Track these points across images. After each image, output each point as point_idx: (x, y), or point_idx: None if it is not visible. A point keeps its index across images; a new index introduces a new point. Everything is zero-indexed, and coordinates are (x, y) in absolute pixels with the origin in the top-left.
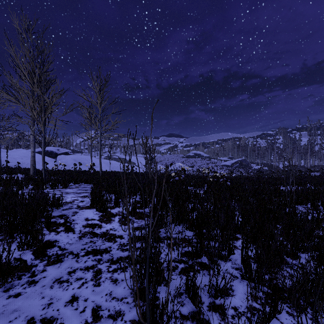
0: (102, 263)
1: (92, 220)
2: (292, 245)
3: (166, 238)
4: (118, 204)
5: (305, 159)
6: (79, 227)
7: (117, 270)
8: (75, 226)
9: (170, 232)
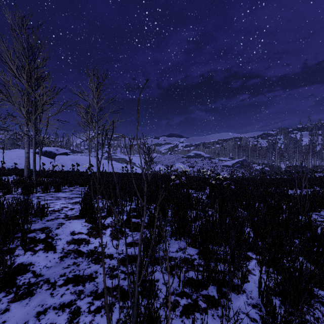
0: (82, 298)
1: (79, 234)
2: (319, 271)
3: (165, 261)
4: (111, 214)
5: (307, 159)
6: (62, 244)
7: (101, 309)
8: (57, 243)
9: (169, 250)
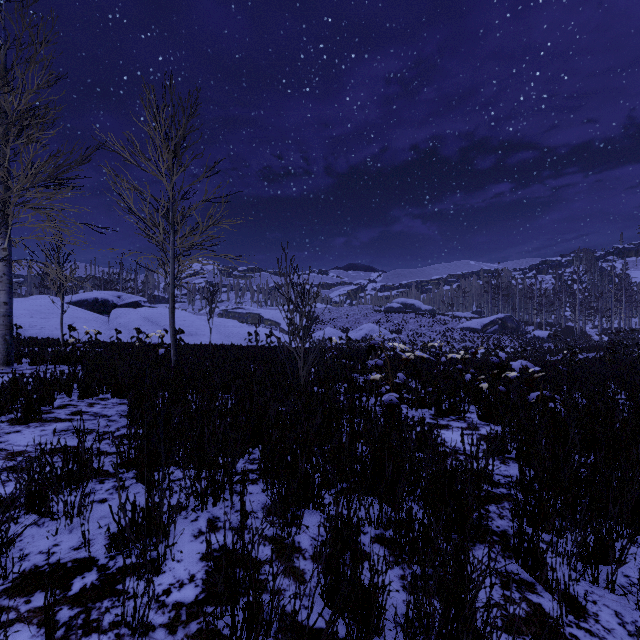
0: None
1: None
2: None
3: None
4: None
5: None
6: None
7: None
8: None
9: None
